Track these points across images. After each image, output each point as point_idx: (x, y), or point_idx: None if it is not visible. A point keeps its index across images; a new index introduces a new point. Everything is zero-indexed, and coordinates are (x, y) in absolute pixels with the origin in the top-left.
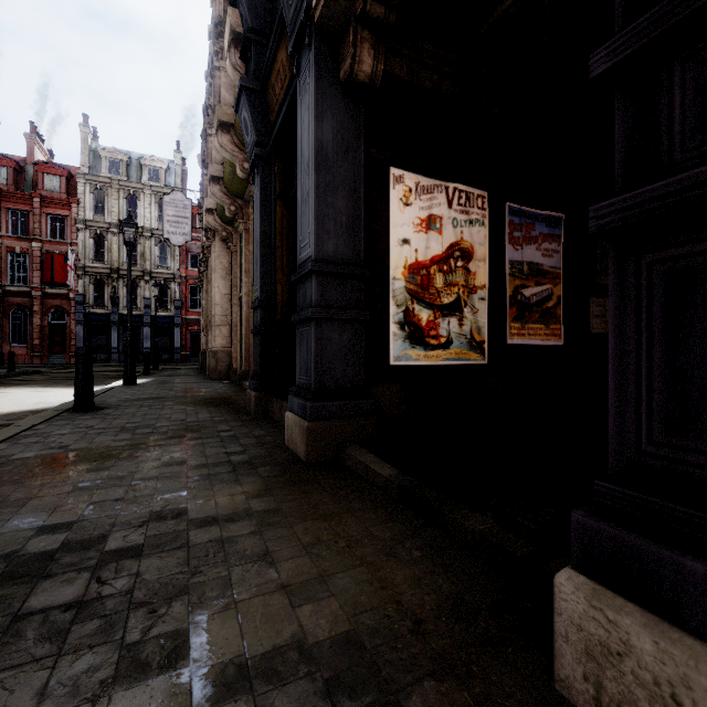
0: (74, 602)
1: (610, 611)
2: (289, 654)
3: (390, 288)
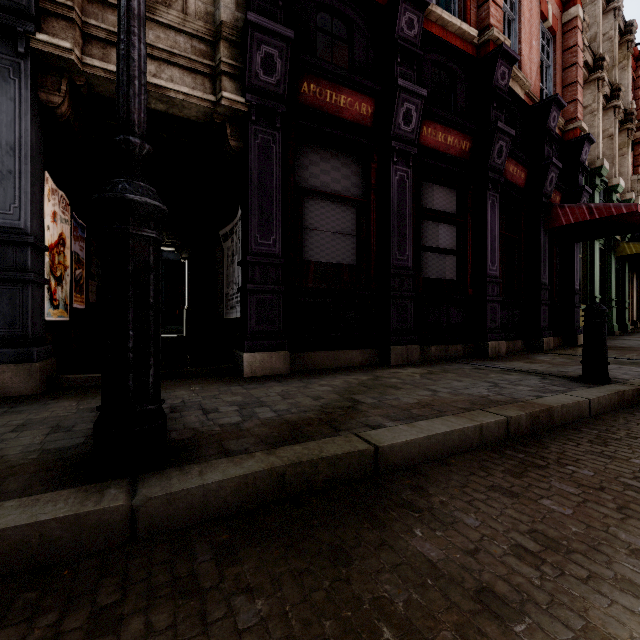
0: (171, 408)
1: (254, 355)
2: (221, 388)
3: (45, 262)
